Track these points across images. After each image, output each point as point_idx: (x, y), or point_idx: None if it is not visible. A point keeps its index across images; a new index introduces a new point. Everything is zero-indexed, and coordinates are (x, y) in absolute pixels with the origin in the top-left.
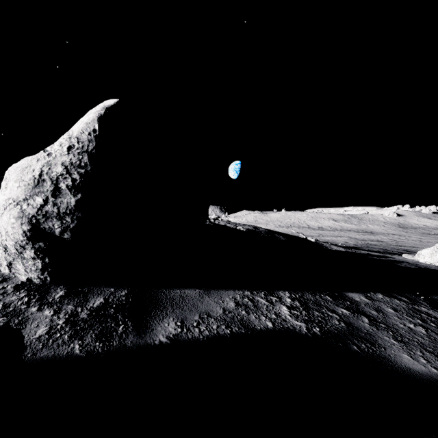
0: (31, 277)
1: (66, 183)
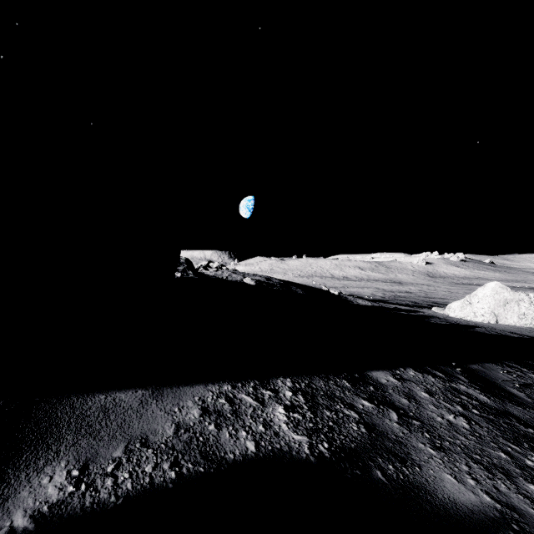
0: None
1: None
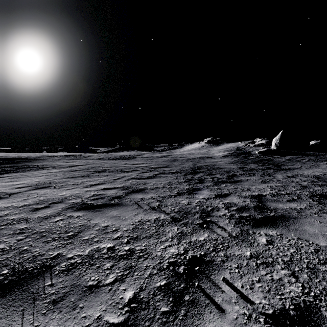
0: (275, 149)
1: (278, 139)
